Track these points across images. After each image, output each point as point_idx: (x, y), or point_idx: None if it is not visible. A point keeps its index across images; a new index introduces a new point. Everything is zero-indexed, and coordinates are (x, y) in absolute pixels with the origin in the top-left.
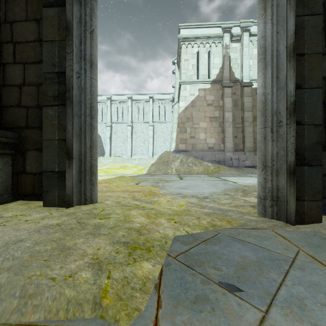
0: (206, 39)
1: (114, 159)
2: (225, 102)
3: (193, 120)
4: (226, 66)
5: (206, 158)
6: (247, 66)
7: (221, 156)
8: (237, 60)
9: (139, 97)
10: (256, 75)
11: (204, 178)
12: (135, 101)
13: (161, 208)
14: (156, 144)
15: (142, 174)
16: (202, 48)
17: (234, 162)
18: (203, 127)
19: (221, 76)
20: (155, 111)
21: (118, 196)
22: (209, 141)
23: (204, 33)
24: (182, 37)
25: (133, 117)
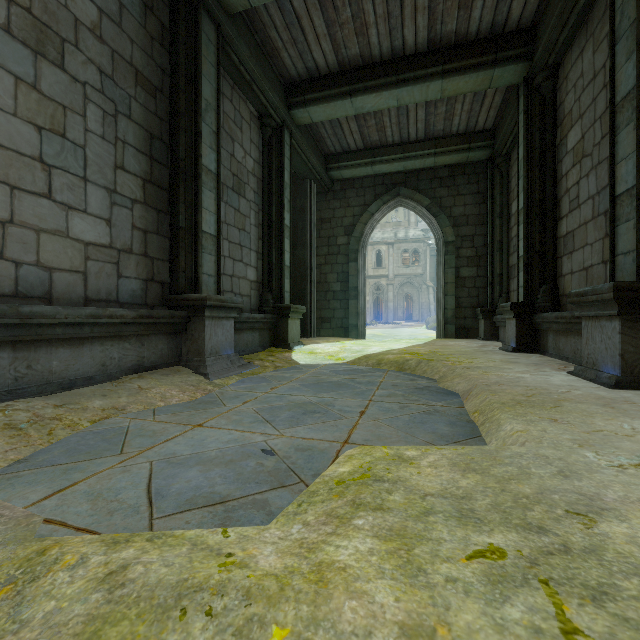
0: None
1: None
2: None
3: None
4: None
5: None
6: None
7: None
8: None
9: None
10: None
11: None
12: None
13: None
14: None
15: None
16: None
17: None
18: None
19: None
20: None
21: None
22: None
23: None
24: None
25: None
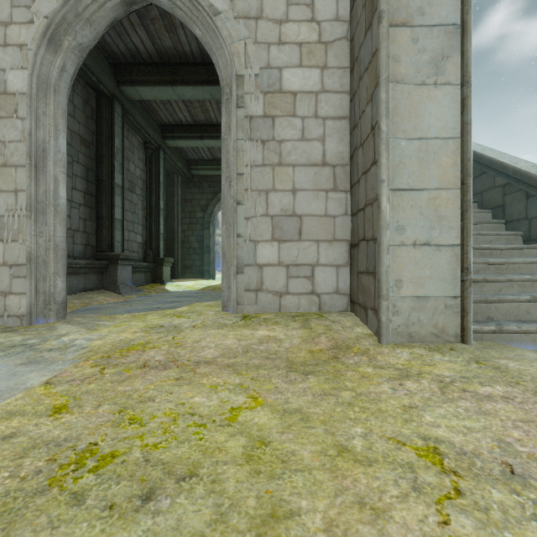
0: None
1: None
2: None
3: None
4: None
5: None
6: None
7: None
8: None
9: None
10: None
11: None
12: None
13: (152, 319)
14: None
15: None
16: None
17: None
18: None
19: None
20: None
21: (204, 325)
22: None
23: None
24: None
25: None
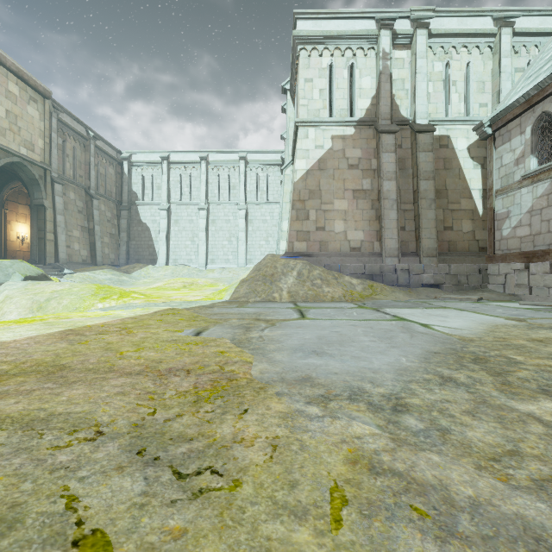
0: (345, 42)
1: (175, 269)
2: (383, 162)
3: (322, 196)
4: (385, 93)
5: (347, 268)
6: (423, 94)
7: (377, 264)
8: (404, 83)
9: (220, 156)
10: (440, 112)
11: (350, 311)
12: (213, 164)
13: None
14: (252, 243)
15: (221, 303)
16: (340, 57)
17: (401, 276)
18: (341, 208)
19: (374, 112)
20: (249, 183)
21: (75, 429)
22: (352, 236)
23: (343, 29)
24: (301, 35)
25: (209, 193)
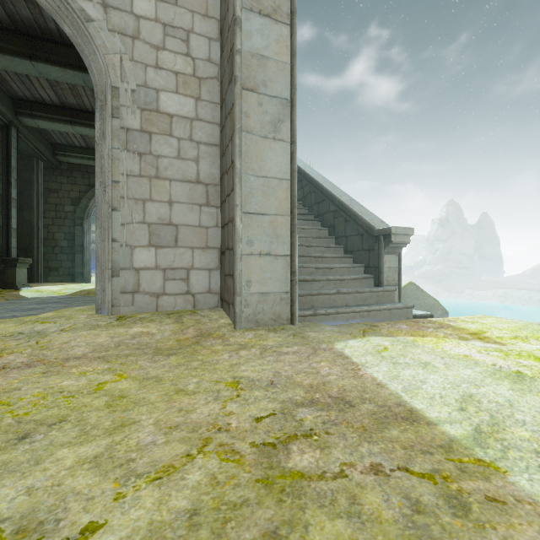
0: None
1: None
2: None
3: None
4: None
5: None
6: None
7: None
8: None
9: None
10: None
11: None
12: None
13: (7, 328)
14: None
15: None
16: None
17: None
18: None
19: None
20: None
21: (74, 328)
22: None
23: None
24: None
25: None
